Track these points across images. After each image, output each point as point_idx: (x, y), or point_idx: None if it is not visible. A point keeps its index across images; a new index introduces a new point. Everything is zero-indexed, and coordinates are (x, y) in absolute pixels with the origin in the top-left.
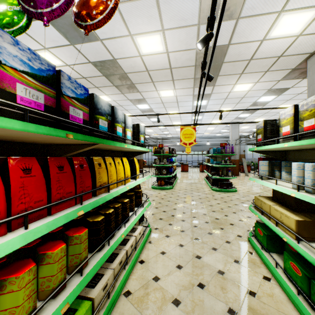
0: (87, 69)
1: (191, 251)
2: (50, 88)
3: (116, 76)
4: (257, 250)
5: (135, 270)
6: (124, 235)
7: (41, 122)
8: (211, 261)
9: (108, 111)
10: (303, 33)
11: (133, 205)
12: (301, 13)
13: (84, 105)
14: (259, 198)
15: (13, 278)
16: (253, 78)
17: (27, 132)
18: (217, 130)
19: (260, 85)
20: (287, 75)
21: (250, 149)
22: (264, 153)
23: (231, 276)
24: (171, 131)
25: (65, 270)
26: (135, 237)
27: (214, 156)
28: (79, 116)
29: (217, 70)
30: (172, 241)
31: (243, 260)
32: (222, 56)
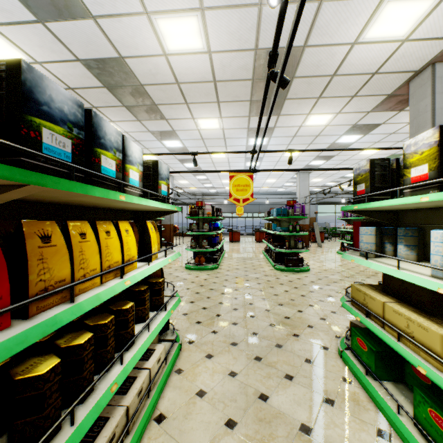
0: (75, 72)
1: (250, 385)
2: None
3: (126, 89)
4: (357, 376)
5: (145, 442)
6: (118, 383)
7: None
8: (287, 405)
9: (73, 117)
10: (411, 37)
11: (146, 310)
12: (414, 2)
13: None
14: (360, 288)
15: None
16: (334, 107)
17: None
18: (280, 183)
19: (342, 117)
20: (379, 104)
21: (344, 208)
22: (366, 214)
23: (323, 437)
24: (215, 184)
25: None
26: (148, 372)
27: (278, 219)
28: None
29: (285, 89)
30: (217, 366)
31: (339, 397)
32: (294, 66)
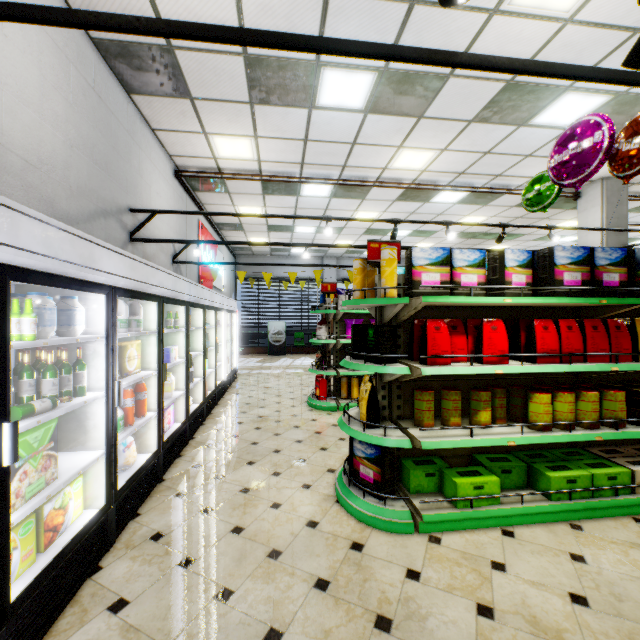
0: None
1: None
2: (585, 267)
3: None
4: None
5: None
6: None
7: (578, 294)
8: None
9: None
10: None
11: None
12: None
13: (620, 267)
14: None
15: (561, 394)
16: None
17: (571, 303)
18: None
19: None
20: None
21: None
22: None
23: None
24: None
25: (598, 415)
26: None
27: None
28: (613, 279)
29: None
30: None
31: None
32: None
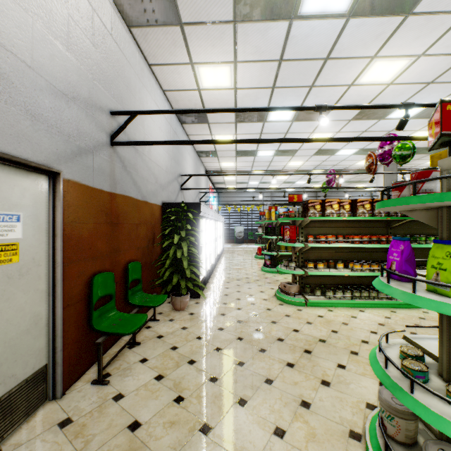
0: None
1: None
2: None
3: (422, 151)
4: None
5: None
6: None
7: None
8: None
9: None
10: None
11: None
12: None
13: None
14: None
15: None
16: None
17: None
18: None
19: None
20: None
21: None
22: None
23: None
24: None
25: None
26: None
27: None
28: None
29: None
30: None
31: None
32: None
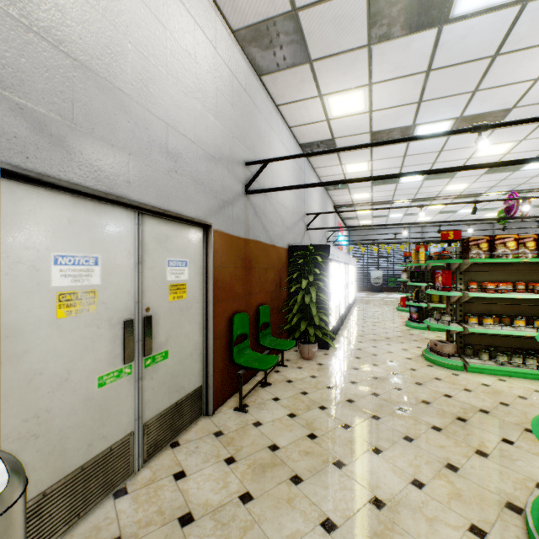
0: None
1: None
2: None
3: None
4: None
5: None
6: None
7: None
8: None
9: None
10: None
11: None
12: None
13: None
14: None
15: None
16: None
17: None
18: None
19: None
20: None
21: None
22: None
23: None
24: None
25: None
26: None
27: None
28: None
29: None
30: None
31: None
32: None
